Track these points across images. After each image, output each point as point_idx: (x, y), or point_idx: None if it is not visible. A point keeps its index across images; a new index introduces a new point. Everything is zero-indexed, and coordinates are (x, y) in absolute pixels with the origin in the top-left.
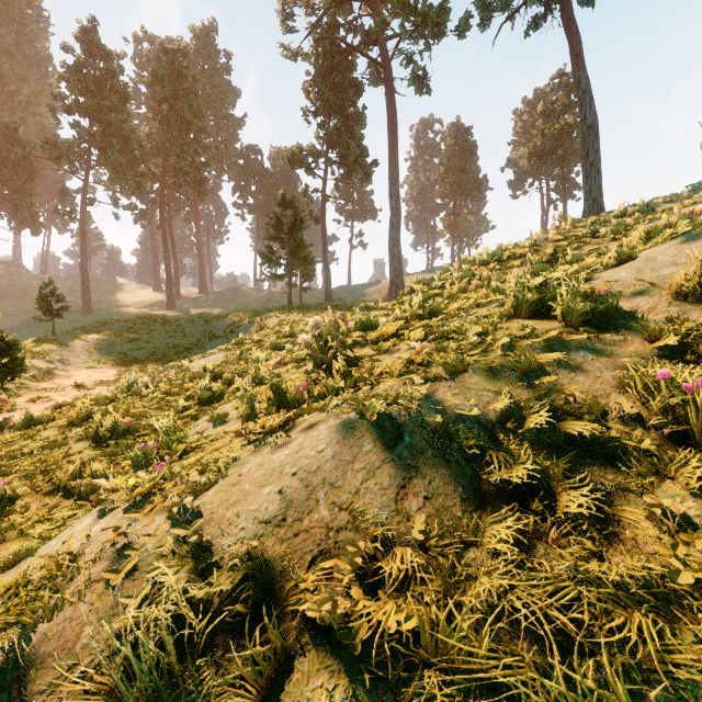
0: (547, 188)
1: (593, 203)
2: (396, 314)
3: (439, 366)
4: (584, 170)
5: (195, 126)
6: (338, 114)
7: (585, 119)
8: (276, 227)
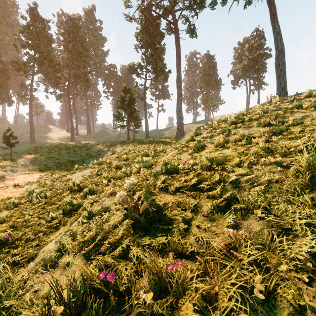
0: (249, 84)
1: (282, 90)
2: (190, 163)
3: (294, 313)
4: (277, 73)
5: (84, 54)
6: (152, 48)
7: (277, 47)
8: (122, 102)
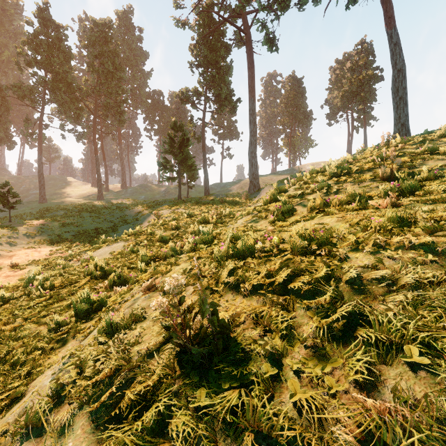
0: (352, 118)
1: (402, 127)
2: (274, 241)
3: None
4: (394, 102)
5: (117, 76)
6: (213, 66)
7: (395, 64)
8: (170, 144)
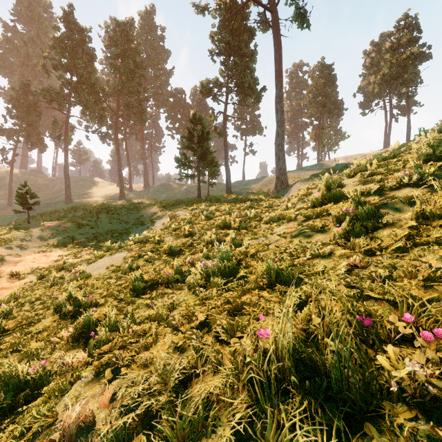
0: (390, 105)
1: None
2: None
3: None
4: None
5: (138, 74)
6: (236, 53)
7: None
8: (189, 139)
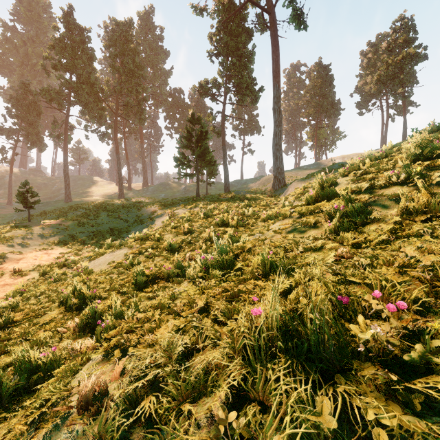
0: (387, 105)
1: None
2: None
3: None
4: None
5: (137, 74)
6: (234, 54)
7: None
8: (188, 138)
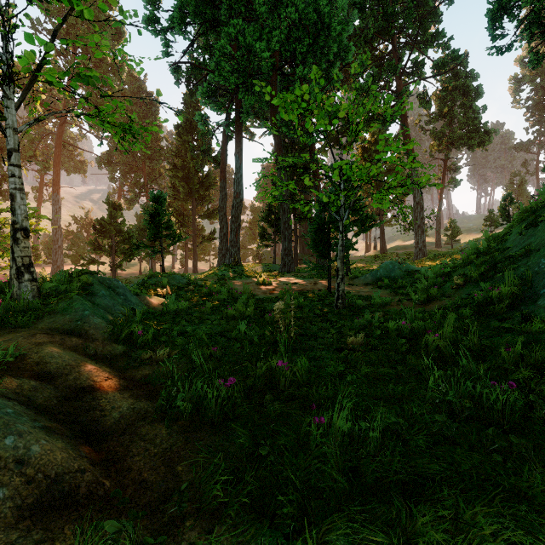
0: None
1: None
2: None
3: None
4: None
5: None
6: None
7: None
8: (510, 186)
